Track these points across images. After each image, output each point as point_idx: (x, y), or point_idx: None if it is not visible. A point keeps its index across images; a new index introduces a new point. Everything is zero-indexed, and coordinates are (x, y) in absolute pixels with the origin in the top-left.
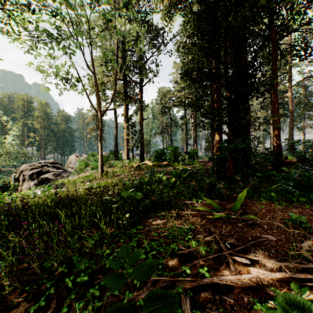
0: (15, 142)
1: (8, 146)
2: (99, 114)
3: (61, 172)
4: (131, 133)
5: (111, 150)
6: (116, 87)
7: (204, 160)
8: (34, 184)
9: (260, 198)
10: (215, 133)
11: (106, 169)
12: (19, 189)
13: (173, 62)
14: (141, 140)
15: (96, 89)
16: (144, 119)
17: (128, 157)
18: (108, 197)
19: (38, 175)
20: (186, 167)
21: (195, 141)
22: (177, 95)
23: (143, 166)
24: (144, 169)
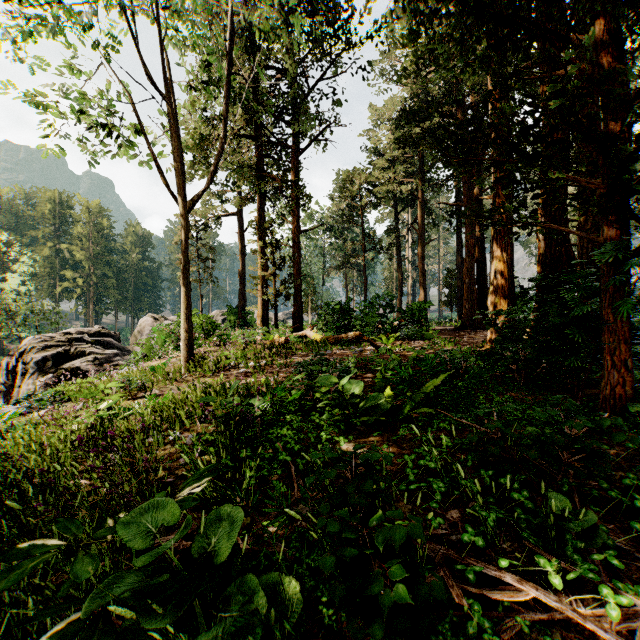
0: (26, 289)
1: (6, 297)
2: (180, 207)
3: (112, 355)
4: (272, 264)
5: (230, 305)
6: (224, 136)
7: (444, 328)
8: (45, 383)
9: None
10: (494, 253)
11: (210, 349)
12: (15, 394)
13: (369, 106)
14: (294, 279)
15: (172, 140)
16: (301, 231)
17: (264, 321)
18: (51, 541)
19: (60, 363)
20: (406, 345)
21: (422, 283)
22: (380, 178)
23: (299, 342)
24: (299, 351)
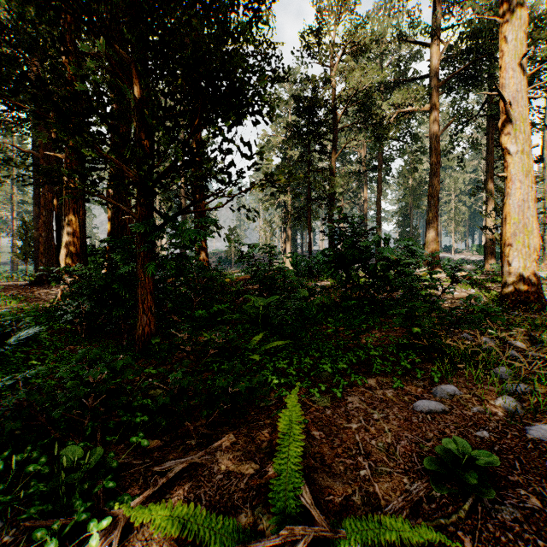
0: None
1: None
2: None
3: None
4: None
5: None
6: None
7: (14, 284)
8: None
9: (283, 391)
10: (67, 211)
11: None
12: None
13: None
14: None
15: None
16: None
17: None
18: None
19: None
20: None
21: None
22: None
23: None
24: None
